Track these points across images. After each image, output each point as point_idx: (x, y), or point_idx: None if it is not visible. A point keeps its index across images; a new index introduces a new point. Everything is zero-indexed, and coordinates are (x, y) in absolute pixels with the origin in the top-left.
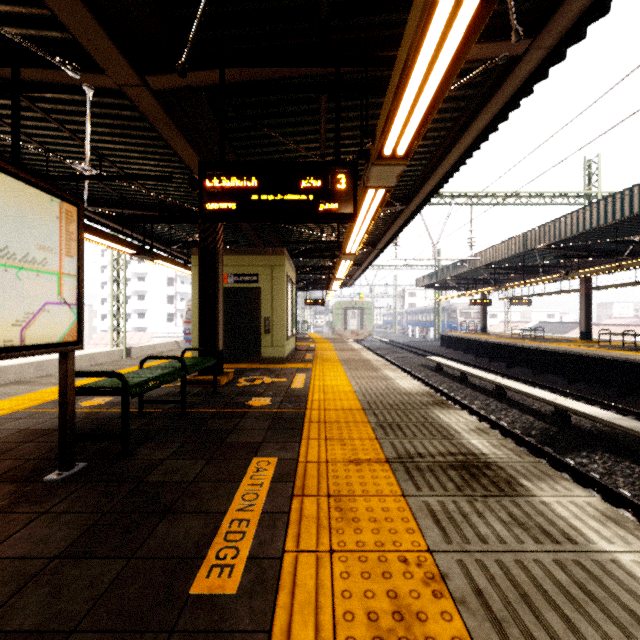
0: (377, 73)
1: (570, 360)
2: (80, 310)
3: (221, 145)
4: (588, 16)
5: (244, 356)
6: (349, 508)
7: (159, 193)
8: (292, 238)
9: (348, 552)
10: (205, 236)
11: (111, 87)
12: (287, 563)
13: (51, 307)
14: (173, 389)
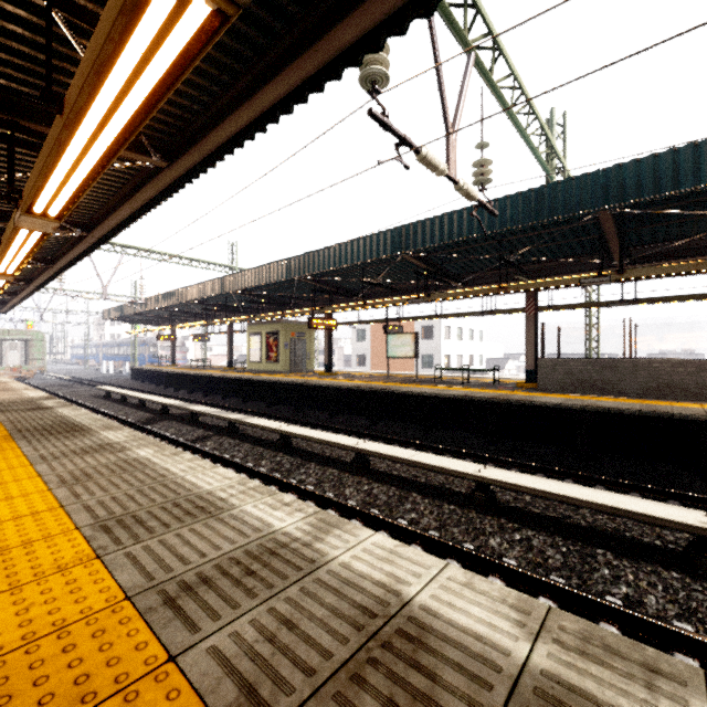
0: None
1: (205, 380)
2: None
3: None
4: (107, 237)
5: None
6: None
7: None
8: None
9: None
10: None
11: None
12: None
13: None
14: None
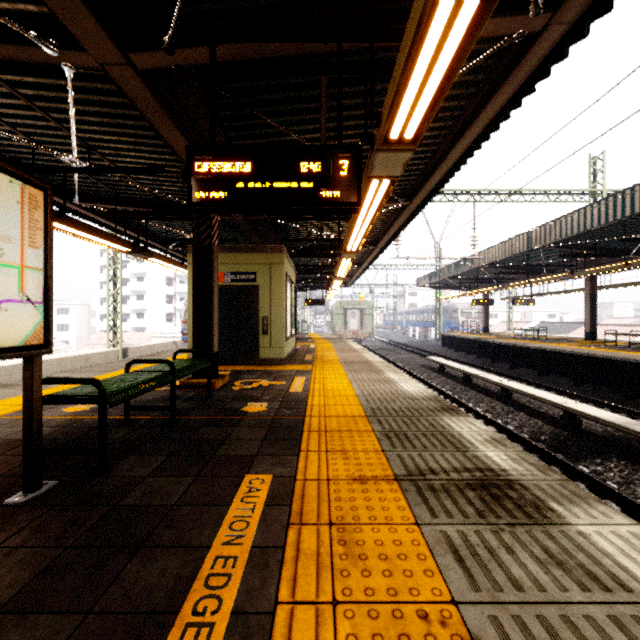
0: (381, 55)
1: (576, 361)
2: (48, 309)
3: (211, 128)
4: None
5: (241, 357)
6: (355, 541)
7: (153, 188)
8: (291, 236)
9: (355, 604)
10: (199, 232)
11: (93, 66)
12: (280, 620)
13: (10, 305)
14: (165, 393)
